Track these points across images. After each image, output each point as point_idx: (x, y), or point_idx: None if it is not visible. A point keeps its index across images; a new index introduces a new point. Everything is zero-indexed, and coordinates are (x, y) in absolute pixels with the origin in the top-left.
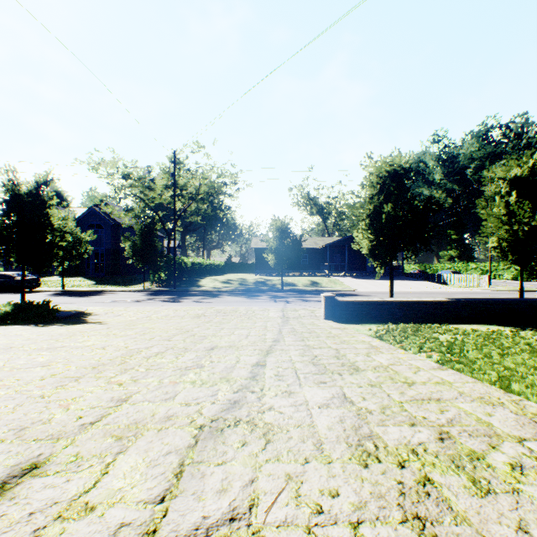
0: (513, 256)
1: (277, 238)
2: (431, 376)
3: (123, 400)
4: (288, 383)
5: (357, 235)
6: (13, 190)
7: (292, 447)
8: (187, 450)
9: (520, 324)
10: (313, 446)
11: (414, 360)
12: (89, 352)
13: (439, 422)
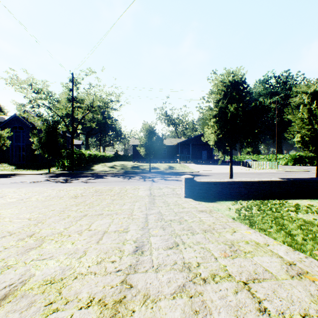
0: (313, 147)
1: (146, 136)
2: None
3: None
4: None
5: (205, 131)
6: None
7: None
8: None
9: None
10: None
11: None
12: None
13: None
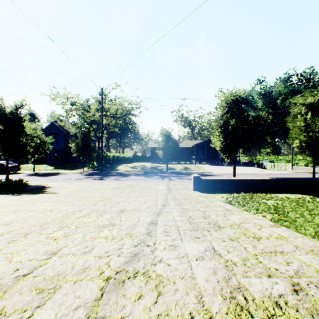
0: (309, 151)
1: (164, 141)
2: (271, 232)
3: (54, 253)
4: (173, 238)
5: (213, 138)
6: (0, 111)
7: (178, 300)
8: (93, 304)
9: (315, 193)
10: (195, 299)
11: (256, 219)
12: (40, 214)
13: (288, 273)
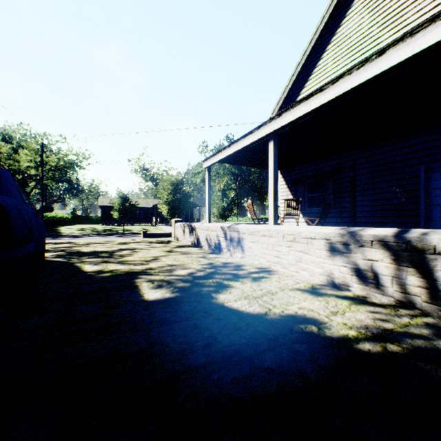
0: (220, 216)
1: (121, 203)
2: None
3: None
4: None
5: (161, 205)
6: None
7: None
8: None
9: None
10: None
11: None
12: None
13: None
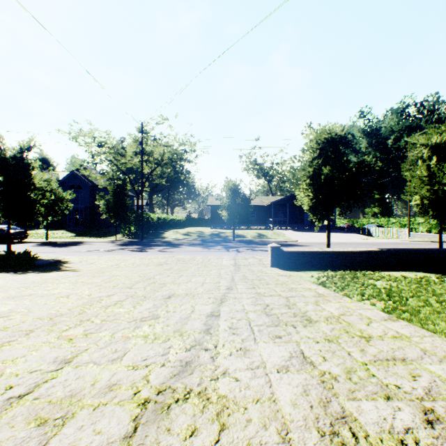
0: (434, 212)
1: (229, 197)
2: (385, 328)
3: (67, 361)
4: (242, 337)
5: (299, 194)
6: None
7: (252, 438)
8: (121, 445)
9: (442, 271)
10: (277, 436)
11: (363, 309)
12: (52, 301)
13: (416, 394)
